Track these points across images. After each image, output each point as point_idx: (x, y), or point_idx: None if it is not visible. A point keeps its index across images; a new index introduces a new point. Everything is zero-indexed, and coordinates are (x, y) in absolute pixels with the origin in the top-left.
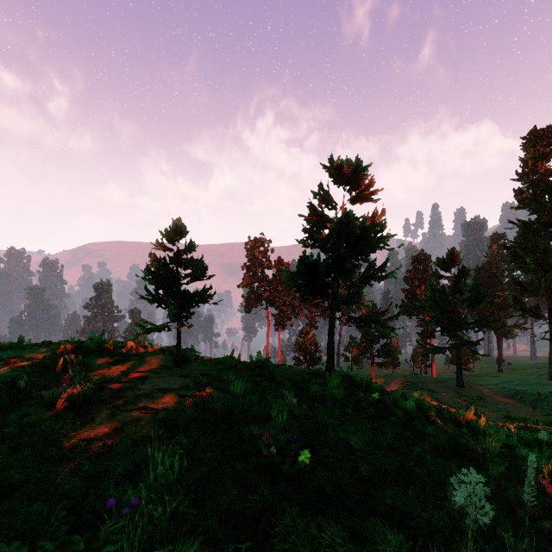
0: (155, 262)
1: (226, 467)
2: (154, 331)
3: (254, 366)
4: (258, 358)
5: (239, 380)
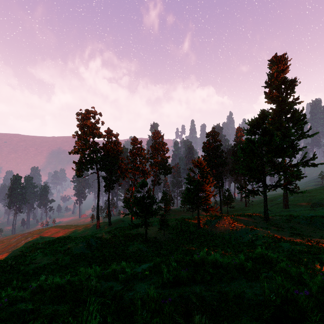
0: None
1: None
2: None
3: None
4: None
5: None
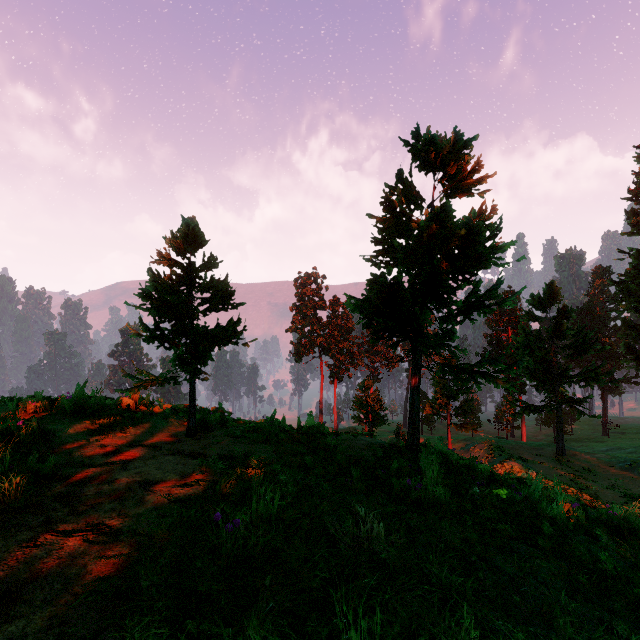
0: (154, 281)
1: None
2: (153, 384)
3: (303, 436)
4: (309, 423)
5: (278, 463)
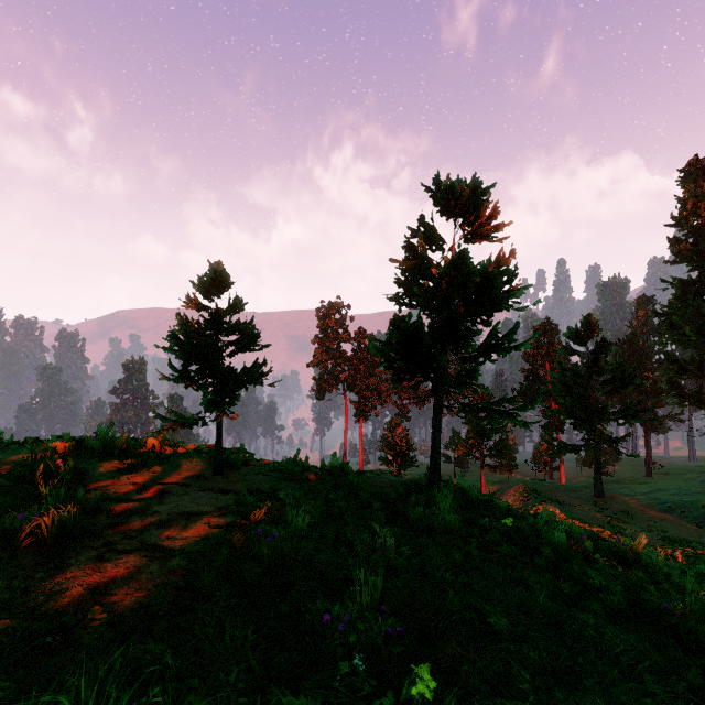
0: (183, 325)
1: (266, 697)
2: (182, 425)
3: (327, 475)
4: (332, 462)
5: (304, 498)
